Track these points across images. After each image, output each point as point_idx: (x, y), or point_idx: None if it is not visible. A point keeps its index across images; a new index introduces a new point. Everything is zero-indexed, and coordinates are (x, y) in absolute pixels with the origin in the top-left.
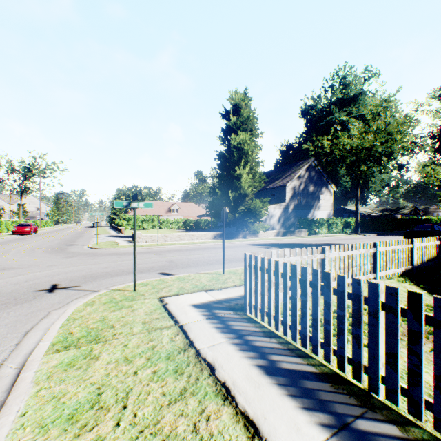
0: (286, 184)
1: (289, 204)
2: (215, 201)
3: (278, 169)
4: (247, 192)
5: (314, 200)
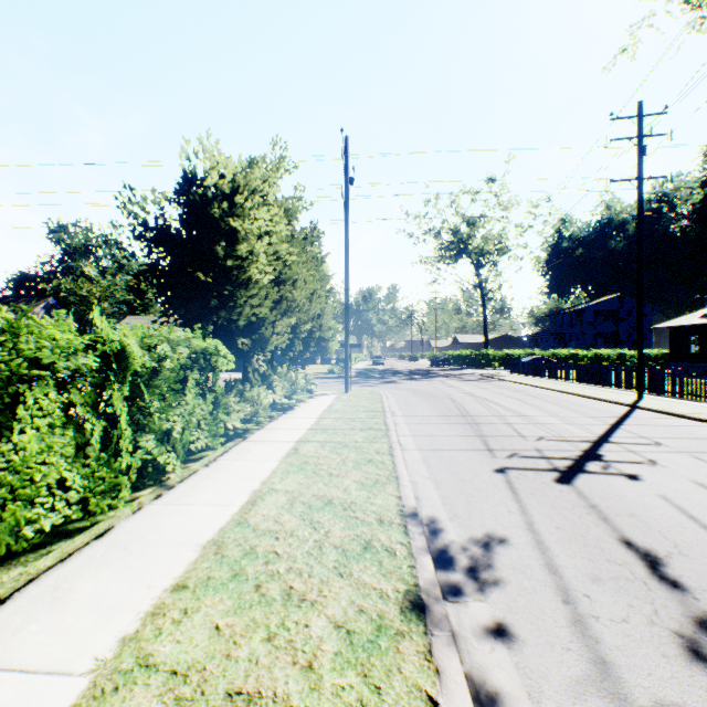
0: None
1: None
2: None
3: (11, 299)
4: None
5: None
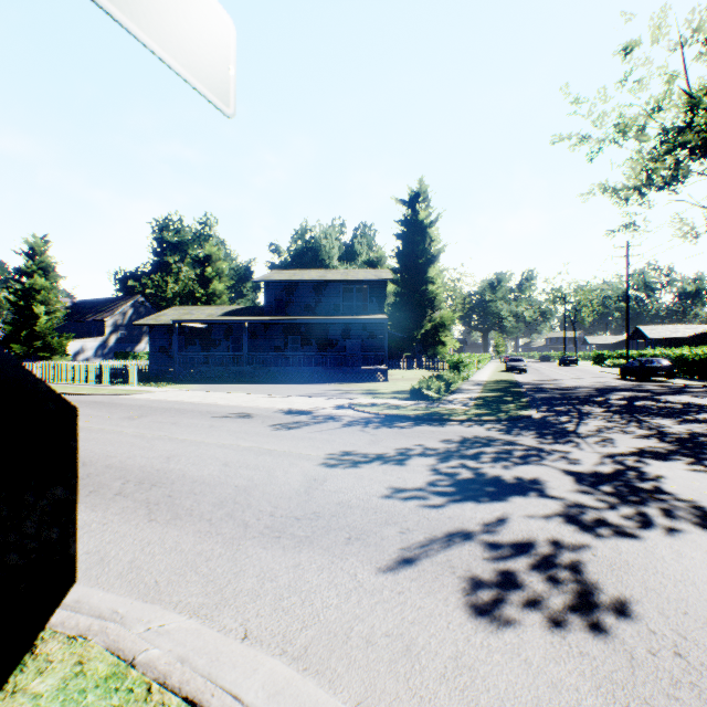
0: (105, 319)
1: (110, 338)
2: (9, 334)
3: (109, 299)
4: (45, 329)
5: (143, 335)
